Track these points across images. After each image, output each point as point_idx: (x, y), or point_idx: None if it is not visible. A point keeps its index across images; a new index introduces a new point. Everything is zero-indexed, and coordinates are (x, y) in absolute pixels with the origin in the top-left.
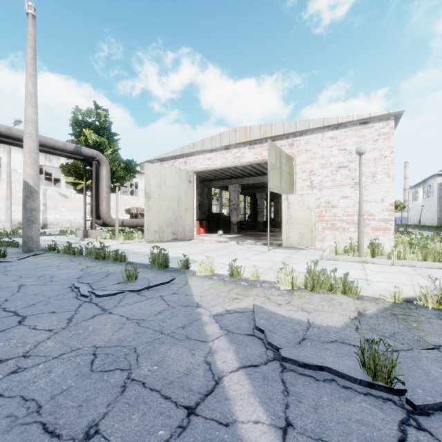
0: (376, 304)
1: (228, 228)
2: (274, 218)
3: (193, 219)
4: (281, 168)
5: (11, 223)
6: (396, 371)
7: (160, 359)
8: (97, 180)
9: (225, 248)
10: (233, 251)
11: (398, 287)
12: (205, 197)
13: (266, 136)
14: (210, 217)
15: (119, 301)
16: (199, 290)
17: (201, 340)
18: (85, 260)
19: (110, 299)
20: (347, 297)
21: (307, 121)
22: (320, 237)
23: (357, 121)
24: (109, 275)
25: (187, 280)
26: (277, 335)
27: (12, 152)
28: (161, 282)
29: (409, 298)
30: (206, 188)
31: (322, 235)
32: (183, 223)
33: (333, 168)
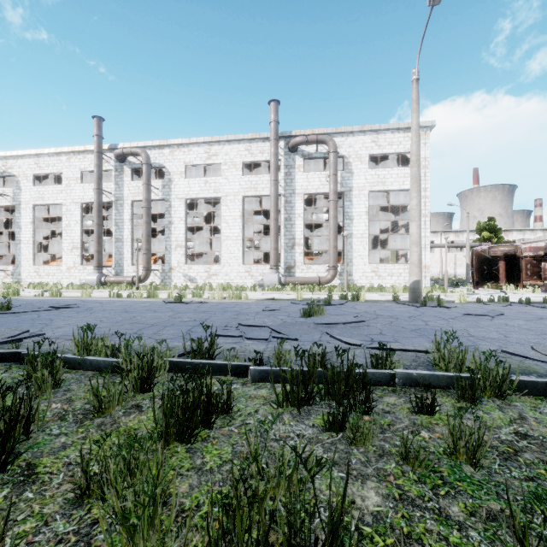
0: None
1: None
2: None
3: None
4: None
5: (442, 275)
6: None
7: None
8: None
9: None
10: None
11: None
12: None
13: None
14: None
15: None
16: None
17: None
18: None
19: None
20: None
21: None
22: None
23: None
24: None
25: None
26: None
27: (439, 237)
28: None
29: None
30: None
31: None
32: None
33: None
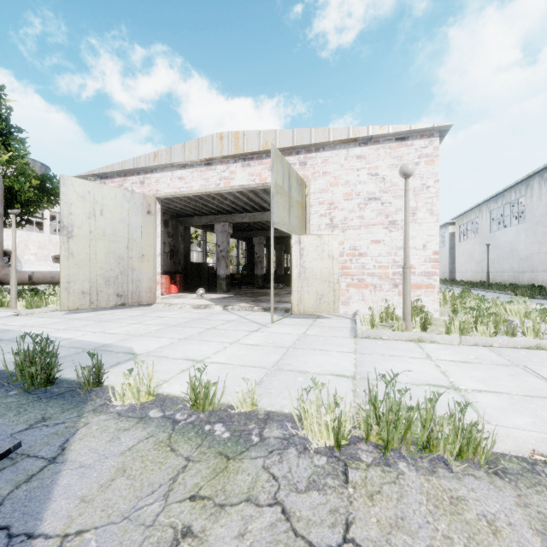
0: None
1: (214, 285)
2: (276, 270)
3: (154, 273)
4: (290, 195)
5: None
6: None
7: None
8: None
9: (202, 320)
10: (214, 324)
11: None
12: (180, 240)
13: (267, 148)
14: (188, 268)
15: None
16: (77, 491)
17: None
18: None
19: None
20: (491, 488)
21: (326, 130)
22: (344, 299)
23: (392, 136)
24: None
25: (71, 436)
26: None
27: None
28: None
29: None
30: (182, 227)
31: (346, 295)
32: (137, 278)
33: (361, 199)
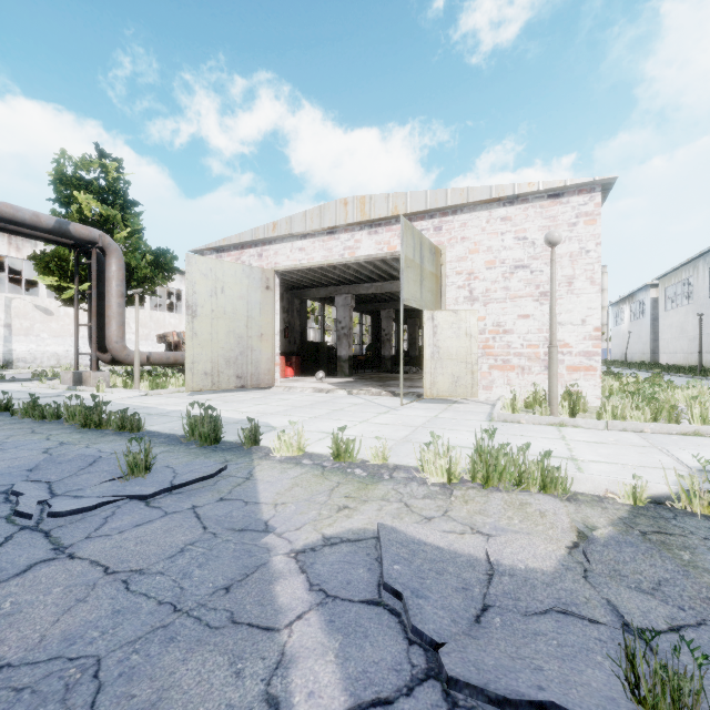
0: (603, 511)
1: (334, 368)
2: (408, 351)
3: (273, 353)
4: (422, 267)
5: None
6: (701, 698)
7: (154, 698)
8: (100, 283)
9: (328, 403)
10: (341, 407)
11: (640, 477)
12: (295, 316)
13: (397, 213)
14: (305, 348)
15: (101, 524)
16: (273, 490)
17: (263, 625)
18: (61, 429)
19: (83, 519)
20: (551, 499)
21: (465, 190)
22: (486, 383)
23: (544, 193)
24: (97, 461)
25: (252, 469)
26: (431, 605)
27: None
28: (198, 475)
29: (658, 497)
30: (298, 301)
31: (488, 378)
32: (256, 359)
33: (505, 268)
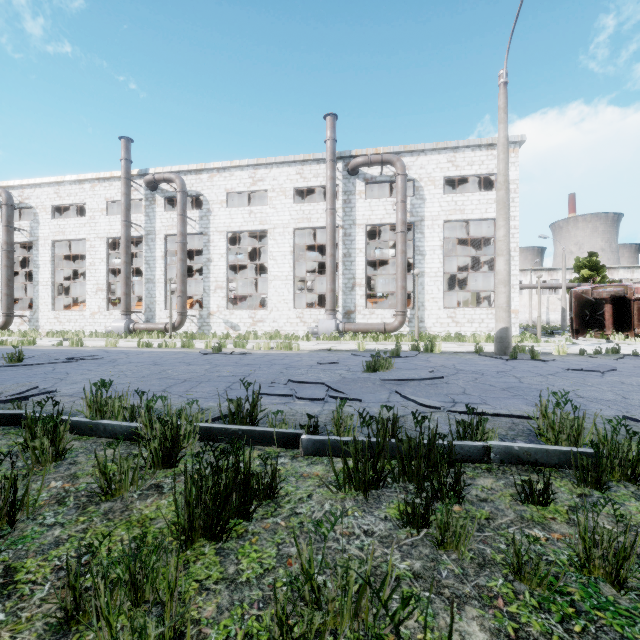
0: None
1: None
2: None
3: None
4: None
5: (531, 321)
6: None
7: None
8: None
9: None
10: None
11: None
12: None
13: None
14: None
15: None
16: None
17: None
18: None
19: None
20: None
21: None
22: None
23: None
24: None
25: None
26: None
27: (528, 276)
28: None
29: None
30: None
31: None
32: None
33: None
